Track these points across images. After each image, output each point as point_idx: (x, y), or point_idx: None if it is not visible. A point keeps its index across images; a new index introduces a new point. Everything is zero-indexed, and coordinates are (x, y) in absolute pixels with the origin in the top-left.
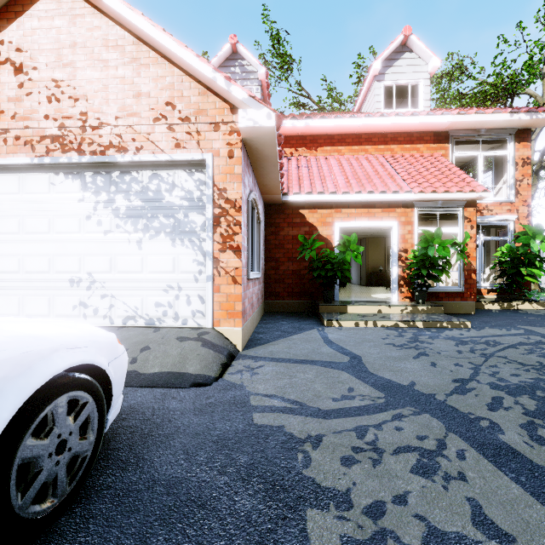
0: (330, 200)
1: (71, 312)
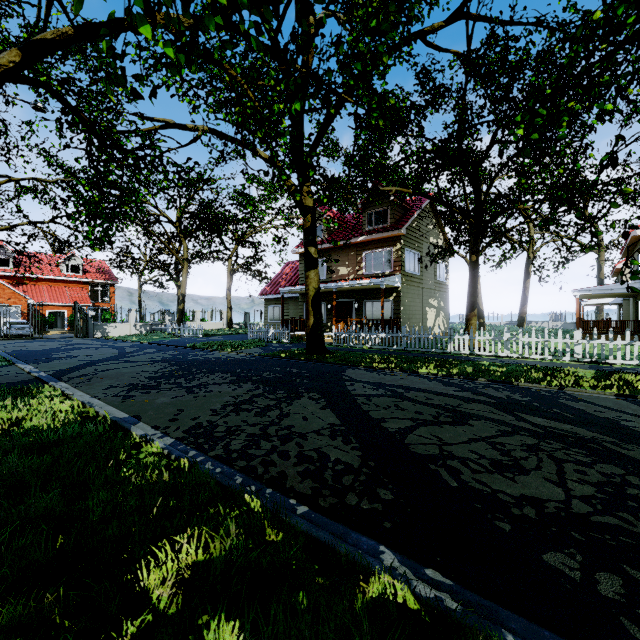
0: (45, 304)
1: None
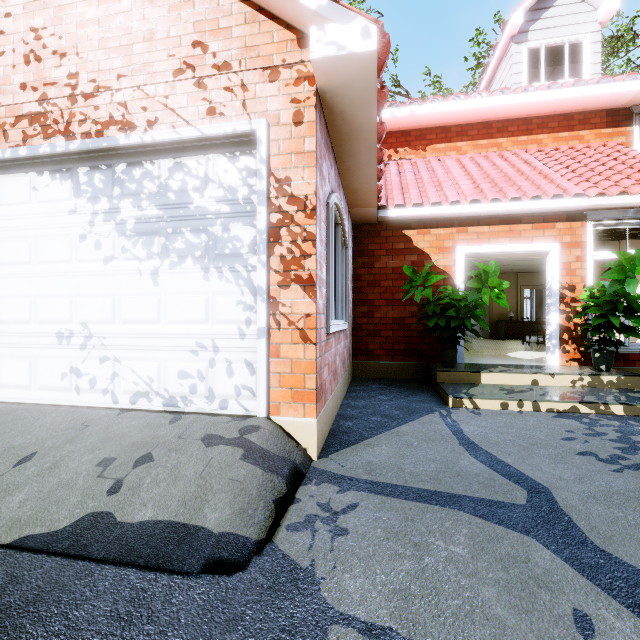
0: (451, 214)
1: (58, 383)
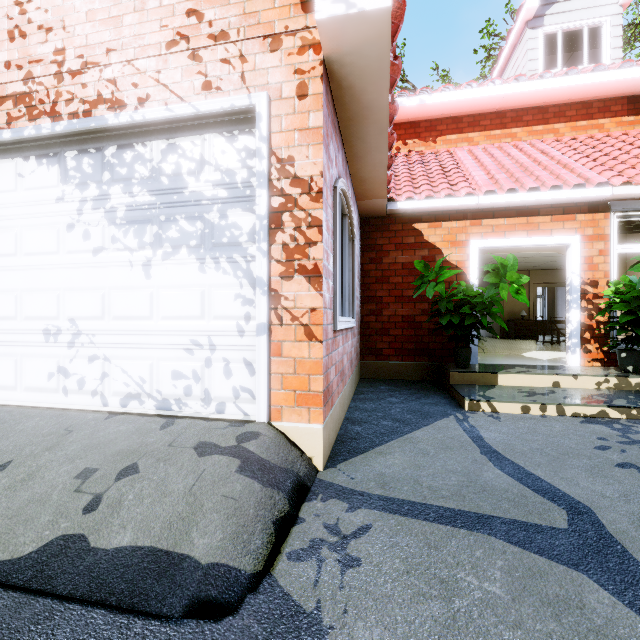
0: (464, 206)
1: (45, 384)
